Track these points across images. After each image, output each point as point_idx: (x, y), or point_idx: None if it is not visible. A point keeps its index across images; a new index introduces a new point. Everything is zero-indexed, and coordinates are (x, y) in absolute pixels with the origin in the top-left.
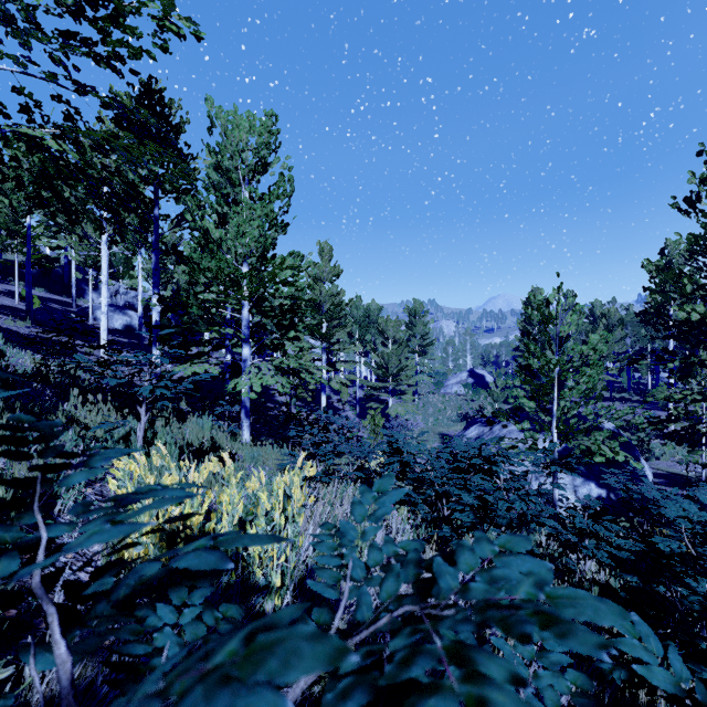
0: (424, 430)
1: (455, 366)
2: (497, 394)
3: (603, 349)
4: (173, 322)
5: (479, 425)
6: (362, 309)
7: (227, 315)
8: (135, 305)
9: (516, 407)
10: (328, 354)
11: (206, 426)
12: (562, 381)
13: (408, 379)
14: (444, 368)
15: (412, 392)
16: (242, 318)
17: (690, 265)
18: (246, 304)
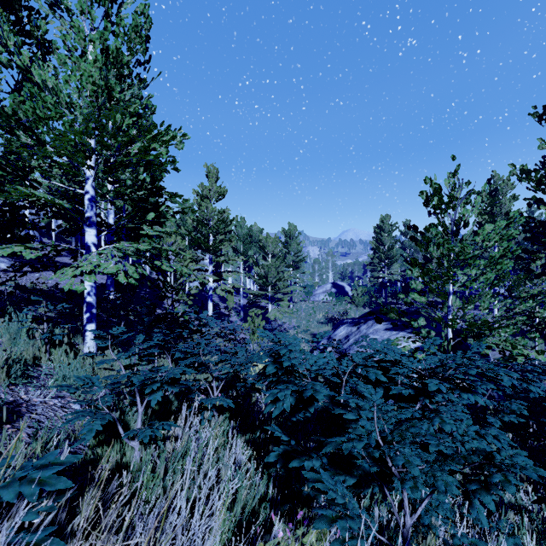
0: (298, 331)
1: (320, 280)
2: (358, 300)
3: (513, 233)
4: (74, 238)
5: (348, 326)
6: (246, 229)
7: (108, 221)
8: (36, 223)
9: (407, 303)
10: (218, 269)
11: (22, 333)
12: (408, 289)
13: (285, 288)
14: (312, 281)
15: (287, 300)
16: (84, 194)
17: (545, 173)
18: (90, 176)
